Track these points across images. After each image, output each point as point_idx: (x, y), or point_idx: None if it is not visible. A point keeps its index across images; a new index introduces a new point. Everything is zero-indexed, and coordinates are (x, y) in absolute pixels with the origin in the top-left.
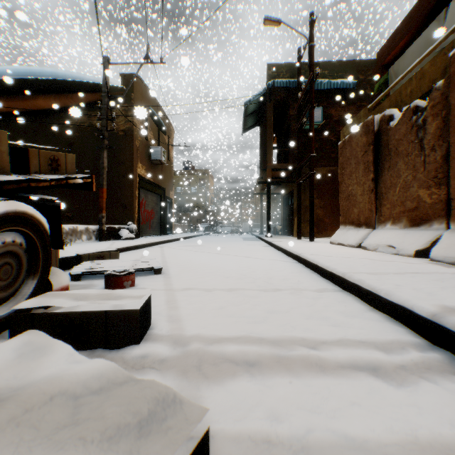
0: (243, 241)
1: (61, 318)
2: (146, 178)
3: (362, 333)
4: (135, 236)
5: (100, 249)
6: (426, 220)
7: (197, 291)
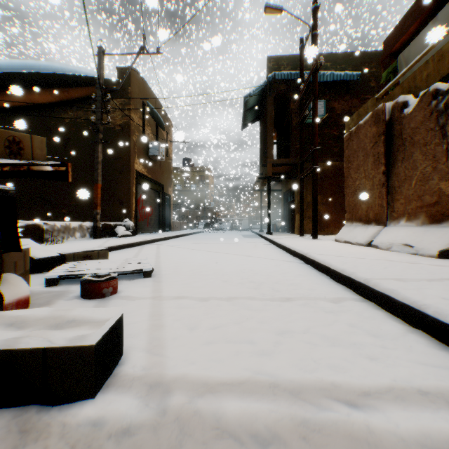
0: (243, 238)
1: None
2: (143, 174)
3: (417, 374)
4: (132, 233)
5: (91, 247)
6: None
7: (189, 301)
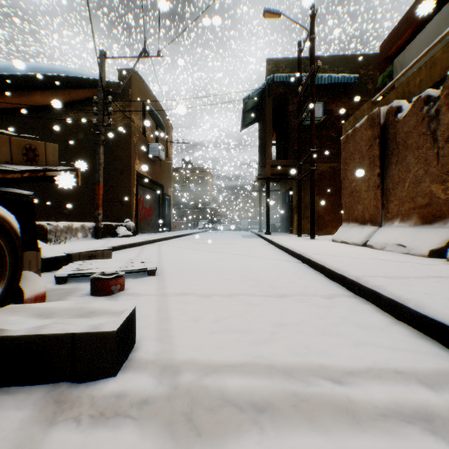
0: (242, 238)
1: (15, 343)
2: (144, 174)
3: (395, 357)
4: (132, 233)
5: (94, 247)
6: (439, 217)
7: (193, 297)
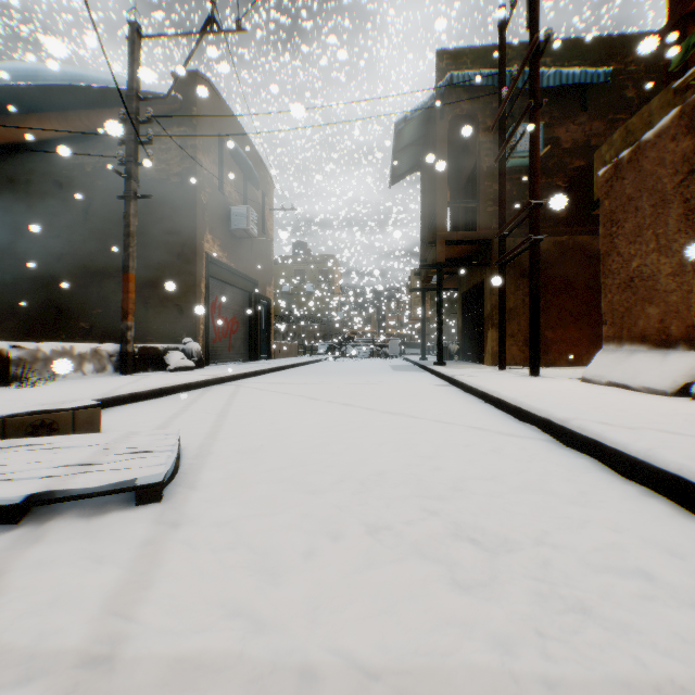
0: (393, 372)
1: None
2: (221, 260)
3: None
4: (196, 364)
5: (86, 396)
6: None
7: None
